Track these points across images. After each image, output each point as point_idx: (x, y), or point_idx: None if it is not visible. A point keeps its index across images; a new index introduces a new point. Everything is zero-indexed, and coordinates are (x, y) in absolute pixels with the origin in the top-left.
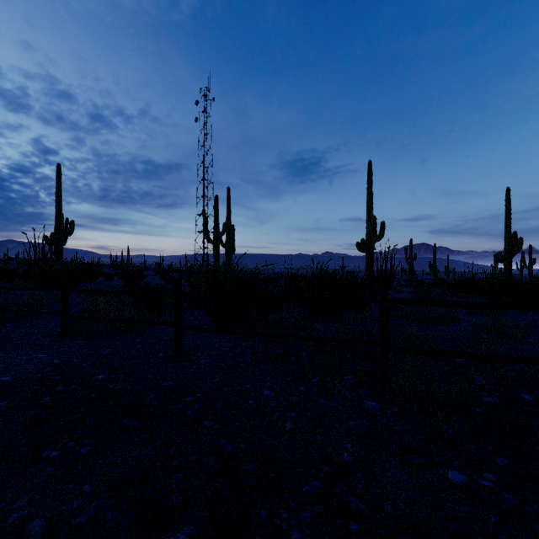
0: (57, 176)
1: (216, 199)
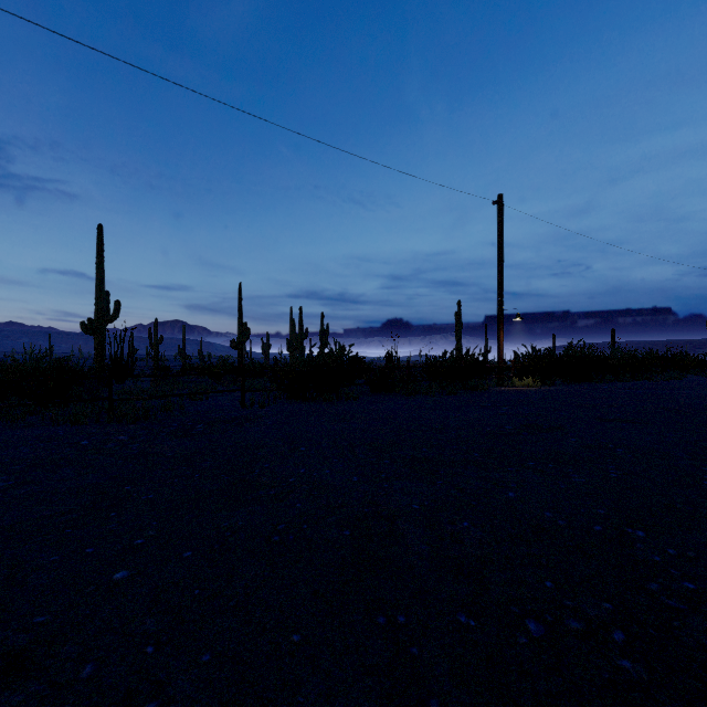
0: None
1: None
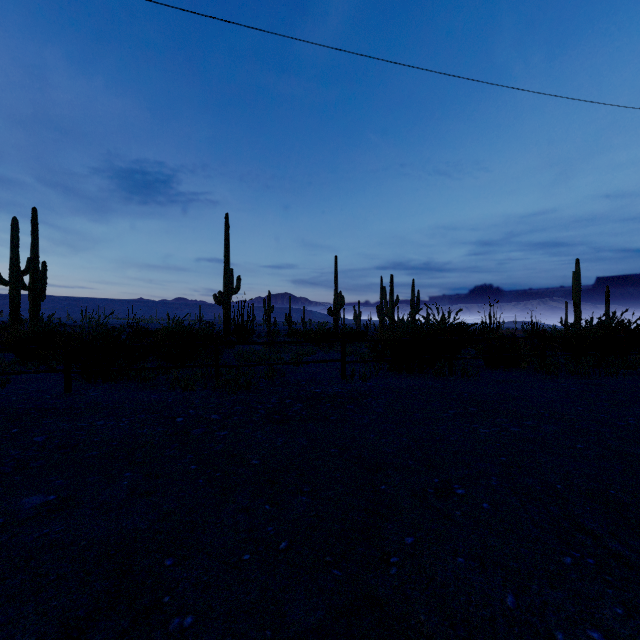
0: None
1: (14, 222)
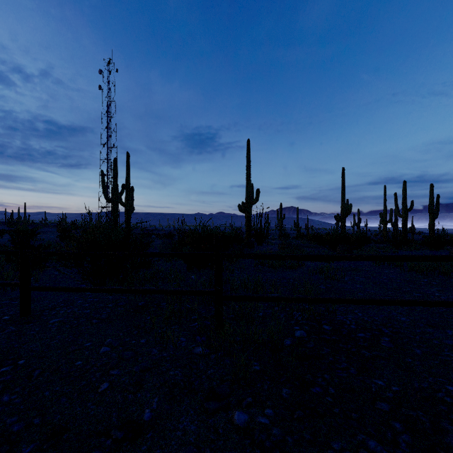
0: None
1: (114, 161)
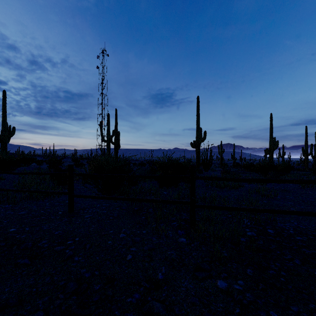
0: (3, 98)
1: (108, 115)
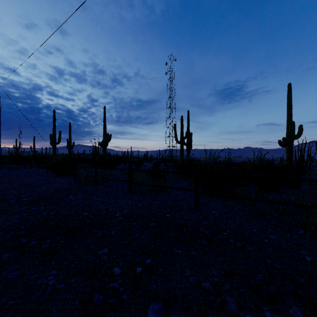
0: (104, 112)
1: (181, 118)
